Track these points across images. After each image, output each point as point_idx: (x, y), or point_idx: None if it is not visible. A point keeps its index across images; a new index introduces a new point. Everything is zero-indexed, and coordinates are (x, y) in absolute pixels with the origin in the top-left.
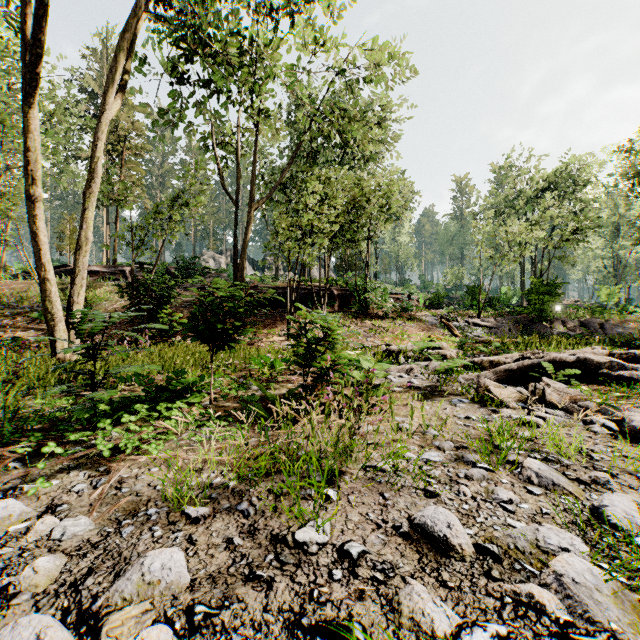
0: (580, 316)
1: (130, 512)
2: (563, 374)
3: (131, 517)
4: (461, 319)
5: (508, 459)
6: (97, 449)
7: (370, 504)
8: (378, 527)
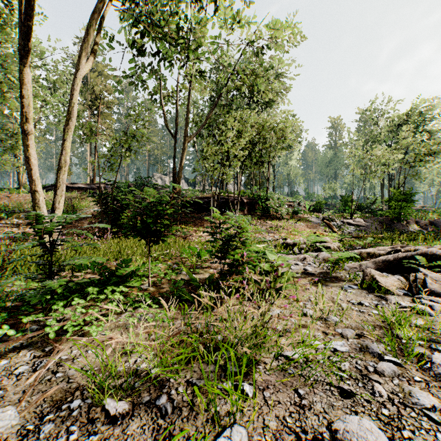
0: (429, 217)
1: (56, 403)
2: (433, 265)
3: (55, 410)
4: (338, 220)
5: (412, 351)
6: (45, 331)
7: (286, 403)
8: (298, 438)
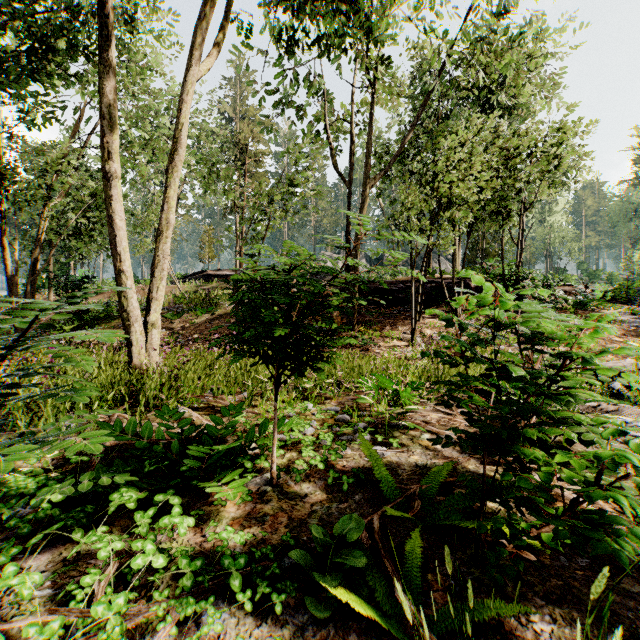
0: None
1: None
2: None
3: None
4: None
5: None
6: None
7: None
8: None
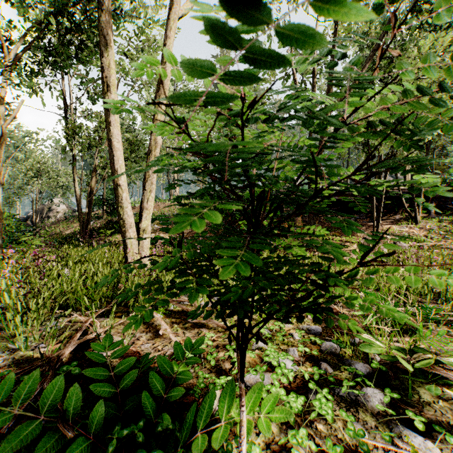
0: None
1: None
2: None
3: None
4: None
5: None
6: None
7: None
8: None
